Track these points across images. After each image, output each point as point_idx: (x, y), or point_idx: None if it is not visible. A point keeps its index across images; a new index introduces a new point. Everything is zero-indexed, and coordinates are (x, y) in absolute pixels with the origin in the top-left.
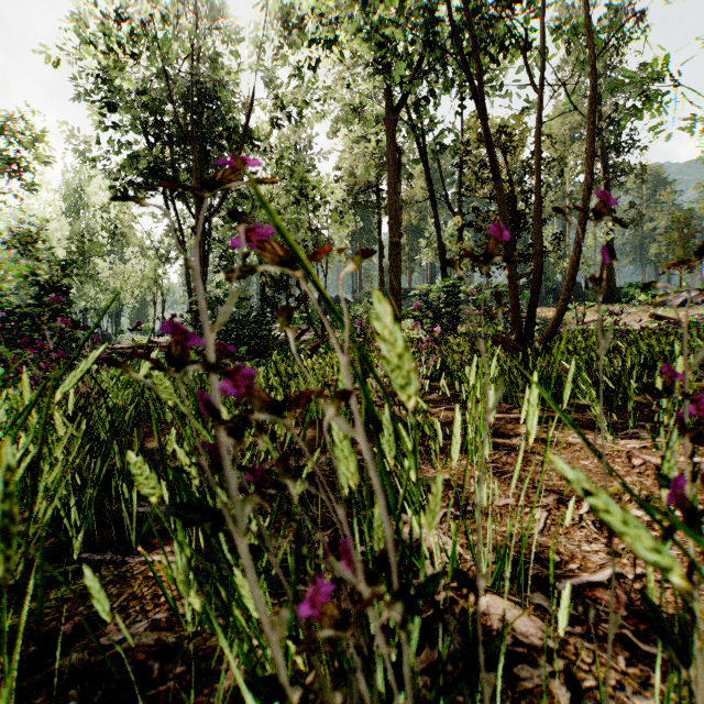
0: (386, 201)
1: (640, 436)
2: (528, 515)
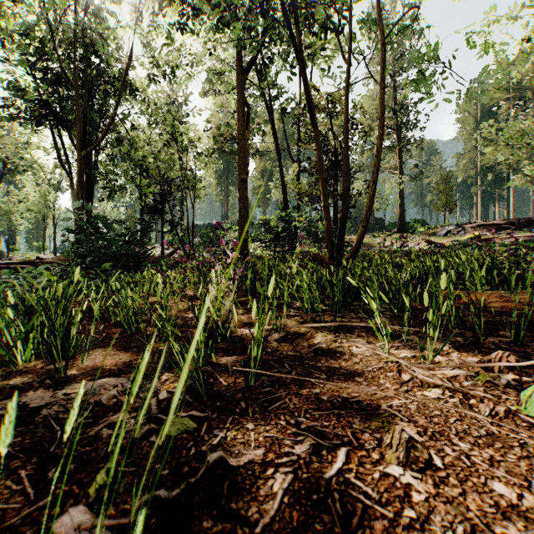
0: None
1: (411, 347)
2: (268, 482)
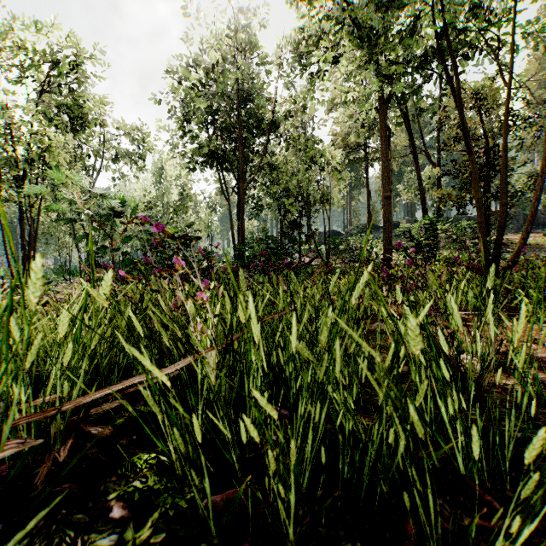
0: (373, 155)
1: None
2: None
